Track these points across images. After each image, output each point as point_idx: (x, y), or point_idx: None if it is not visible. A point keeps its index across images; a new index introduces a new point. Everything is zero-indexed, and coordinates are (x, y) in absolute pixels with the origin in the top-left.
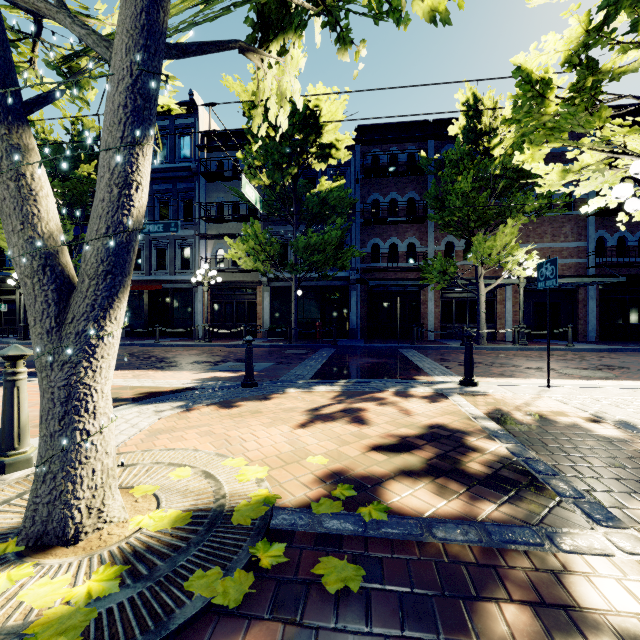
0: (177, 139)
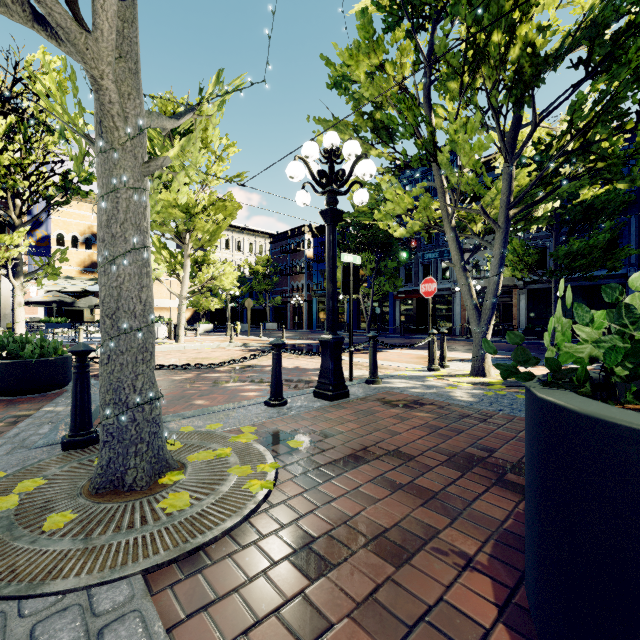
0: None
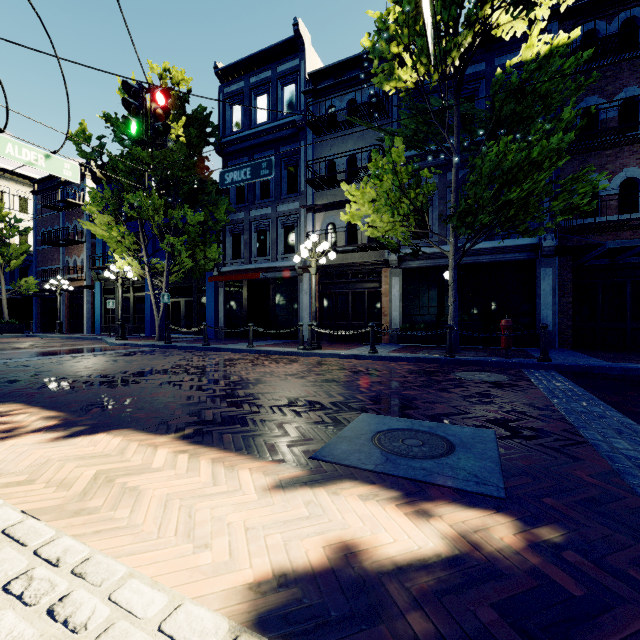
0: (279, 91)
